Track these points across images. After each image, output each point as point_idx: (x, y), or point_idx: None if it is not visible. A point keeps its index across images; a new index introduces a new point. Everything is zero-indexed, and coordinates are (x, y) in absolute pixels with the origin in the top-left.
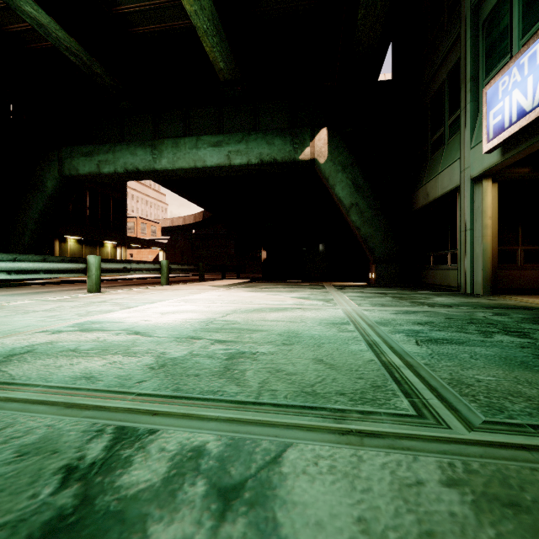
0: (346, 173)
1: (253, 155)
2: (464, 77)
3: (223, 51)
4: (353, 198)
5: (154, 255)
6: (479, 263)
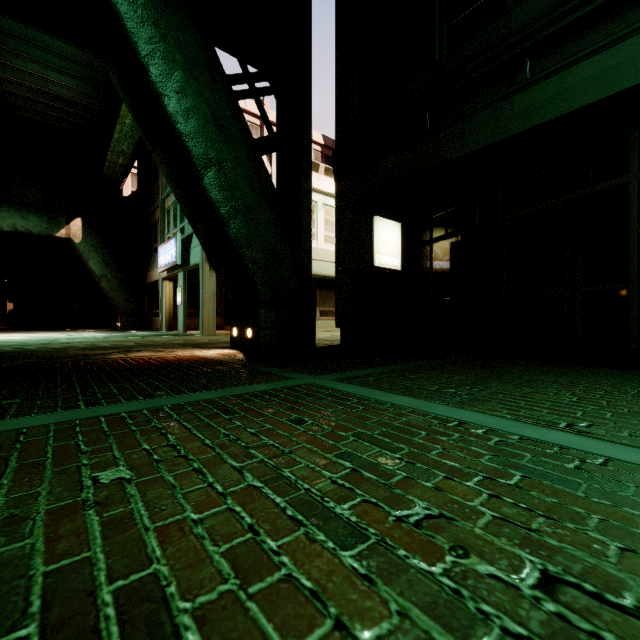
0: (98, 254)
1: (6, 224)
2: (160, 229)
3: None
4: (103, 271)
5: None
6: (165, 317)
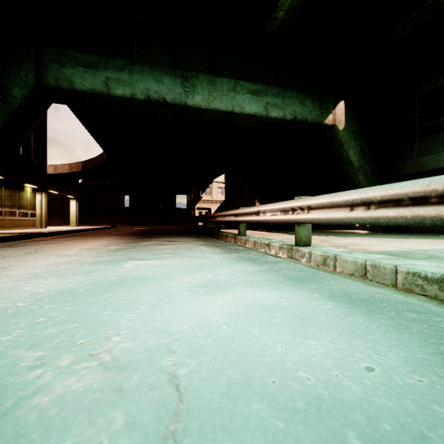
0: (357, 141)
1: (289, 111)
2: None
3: (296, 1)
4: (361, 162)
5: None
6: None
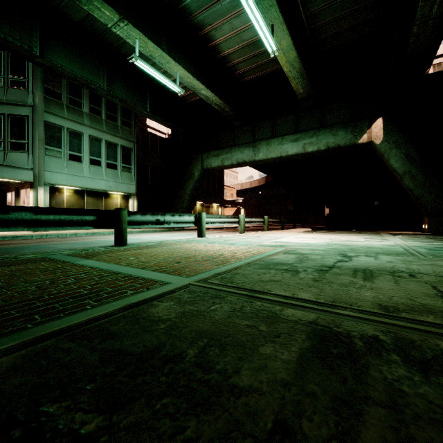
0: (399, 149)
1: (322, 144)
2: None
3: (303, 84)
4: (406, 167)
5: (233, 211)
6: None
